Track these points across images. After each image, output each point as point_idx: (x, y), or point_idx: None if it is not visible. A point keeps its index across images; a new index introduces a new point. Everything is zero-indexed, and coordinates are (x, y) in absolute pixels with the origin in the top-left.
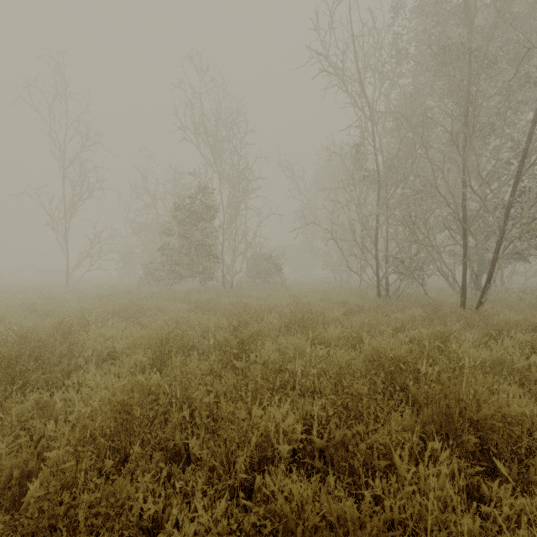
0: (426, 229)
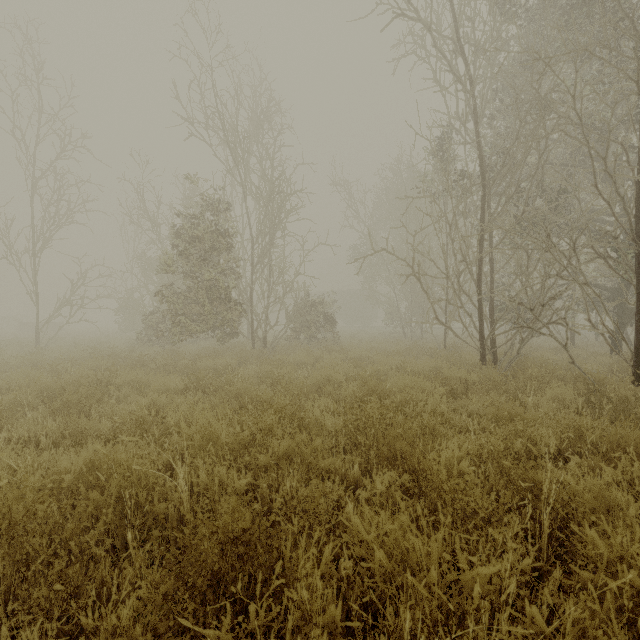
0: (576, 255)
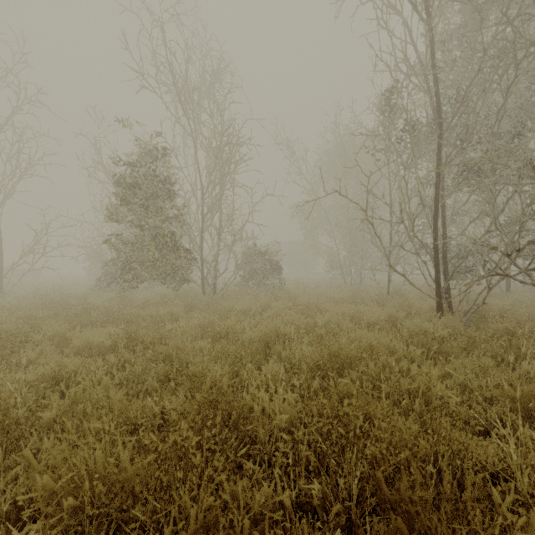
0: None
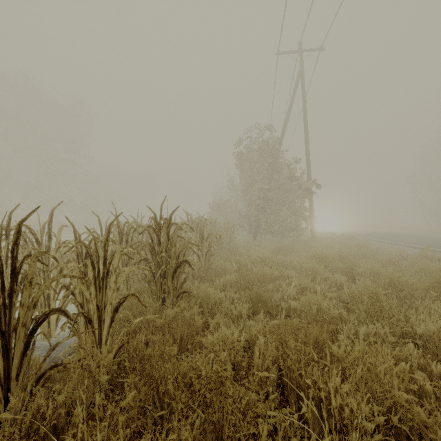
0: None
